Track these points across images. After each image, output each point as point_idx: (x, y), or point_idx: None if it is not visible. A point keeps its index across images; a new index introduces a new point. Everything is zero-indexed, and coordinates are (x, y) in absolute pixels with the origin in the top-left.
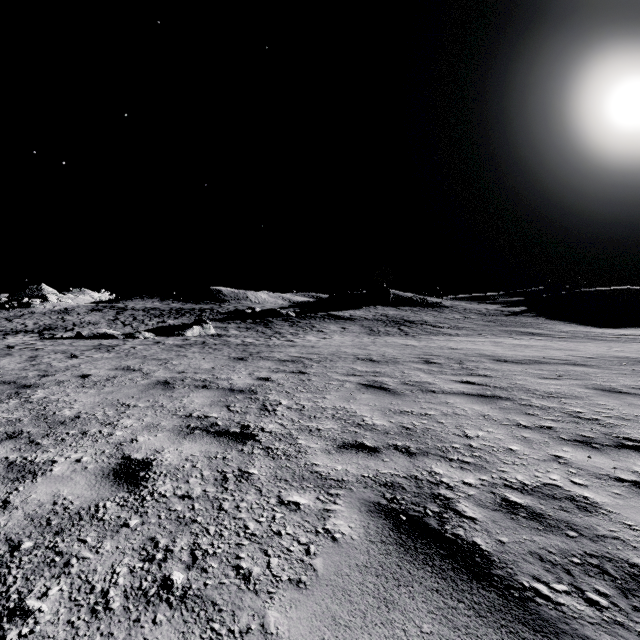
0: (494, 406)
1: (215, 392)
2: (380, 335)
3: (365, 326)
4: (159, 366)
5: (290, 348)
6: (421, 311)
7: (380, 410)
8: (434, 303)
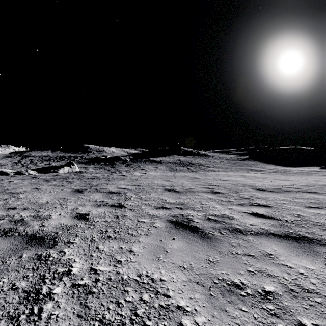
0: (325, 261)
1: (6, 244)
2: (177, 171)
3: (168, 166)
4: (1, 201)
5: (121, 181)
6: (197, 158)
7: (200, 284)
8: (203, 154)
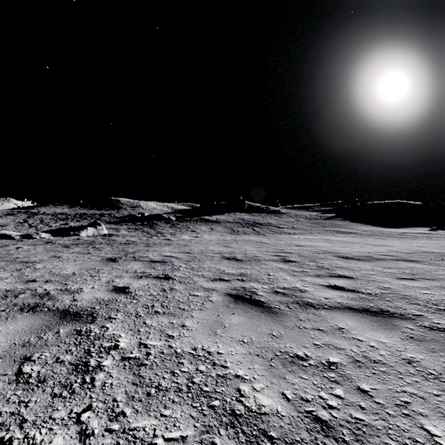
0: (401, 334)
1: (37, 320)
2: (239, 234)
3: (227, 227)
4: (14, 272)
5: (165, 247)
6: (267, 216)
7: (261, 356)
8: (275, 210)
